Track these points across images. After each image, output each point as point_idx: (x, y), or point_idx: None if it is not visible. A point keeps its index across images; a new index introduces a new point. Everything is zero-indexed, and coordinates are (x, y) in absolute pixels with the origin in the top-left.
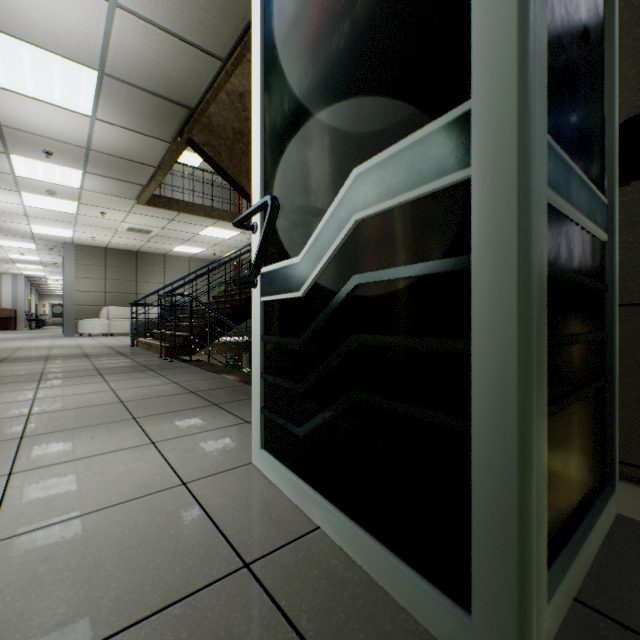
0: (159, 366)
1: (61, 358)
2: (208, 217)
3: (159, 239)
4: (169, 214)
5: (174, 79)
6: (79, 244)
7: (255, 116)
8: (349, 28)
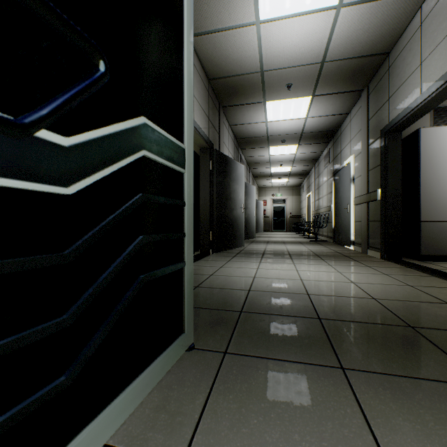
0: None
1: None
2: None
3: None
4: None
5: None
6: None
7: None
8: None
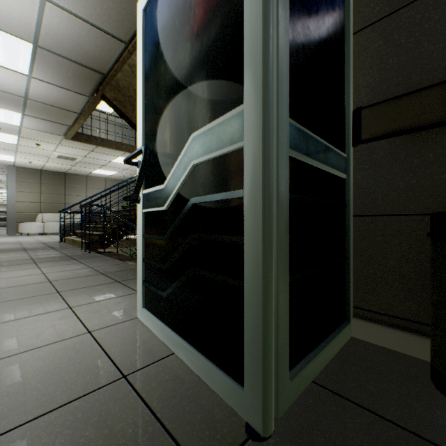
0: (80, 256)
1: (4, 251)
2: (118, 150)
3: (82, 164)
4: (89, 147)
5: (91, 53)
6: (19, 166)
7: (139, 91)
8: (190, 48)
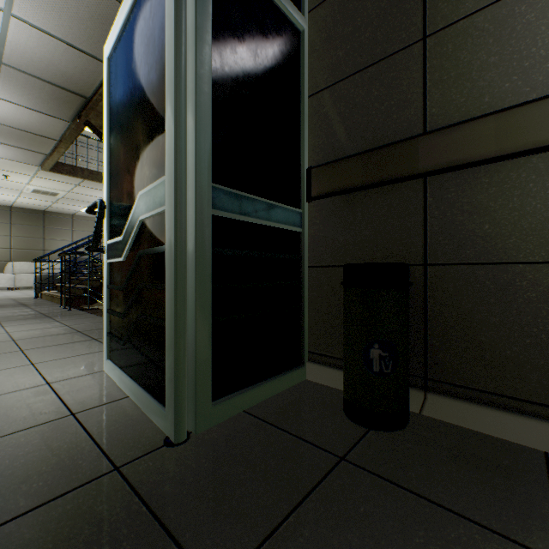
0: (57, 314)
1: None
2: None
3: (66, 201)
4: (74, 180)
5: (69, 74)
6: None
7: (105, 140)
8: (140, 112)
